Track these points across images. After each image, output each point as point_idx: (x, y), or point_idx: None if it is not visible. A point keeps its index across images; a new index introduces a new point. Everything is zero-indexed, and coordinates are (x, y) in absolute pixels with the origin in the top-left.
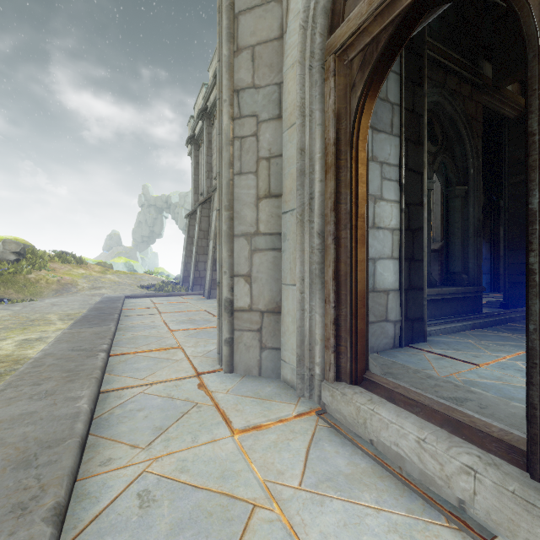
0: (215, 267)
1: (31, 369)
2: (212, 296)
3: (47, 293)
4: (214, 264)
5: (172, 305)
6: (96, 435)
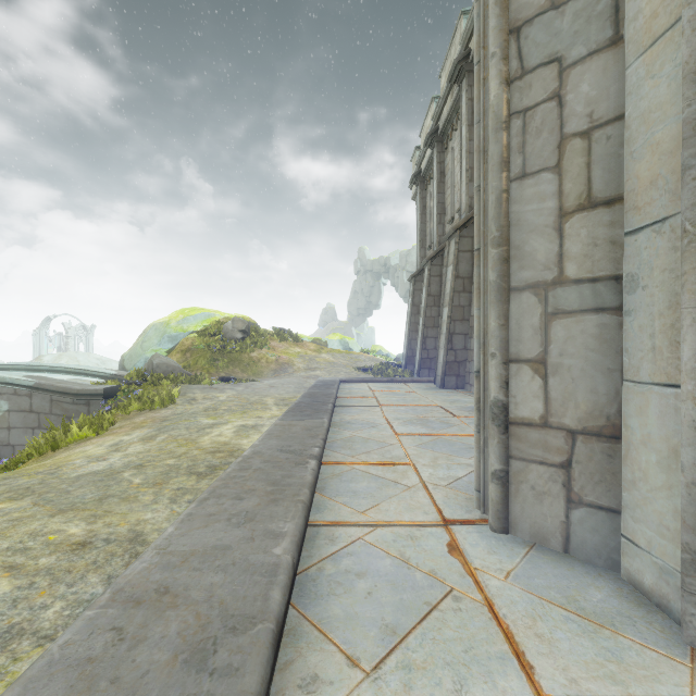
0: (451, 344)
1: (237, 472)
2: (446, 385)
3: (267, 373)
4: (450, 340)
5: (394, 395)
6: (299, 610)
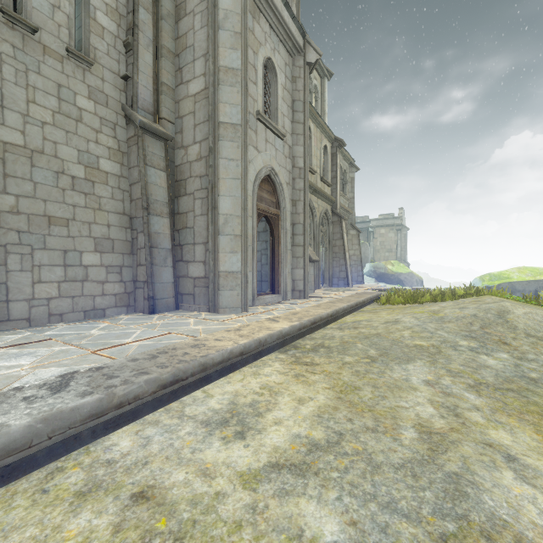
0: None
1: (305, 317)
2: None
3: None
4: None
5: None
6: None
